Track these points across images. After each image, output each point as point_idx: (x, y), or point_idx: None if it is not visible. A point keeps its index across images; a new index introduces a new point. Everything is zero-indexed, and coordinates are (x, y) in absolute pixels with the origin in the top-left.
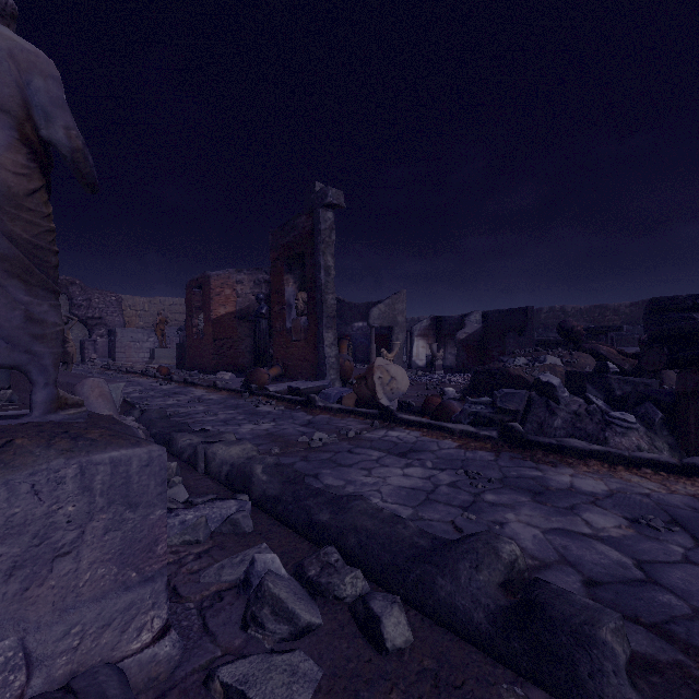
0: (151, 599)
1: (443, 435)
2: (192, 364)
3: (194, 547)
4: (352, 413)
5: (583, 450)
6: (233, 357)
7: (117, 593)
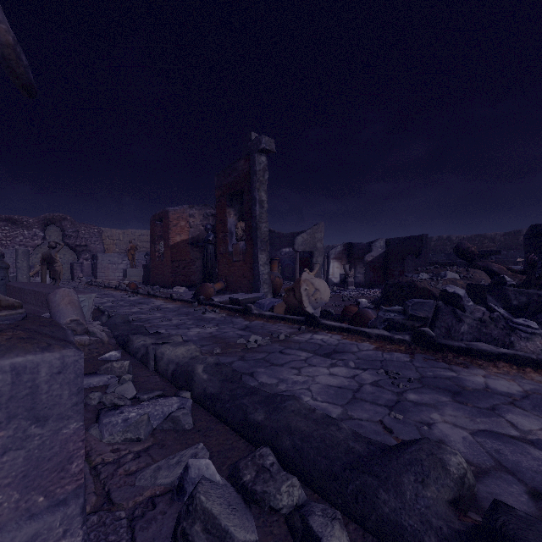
0: (61, 526)
1: (361, 338)
2: (155, 280)
3: (135, 445)
4: (282, 319)
5: (492, 353)
6: (186, 275)
7: (18, 523)
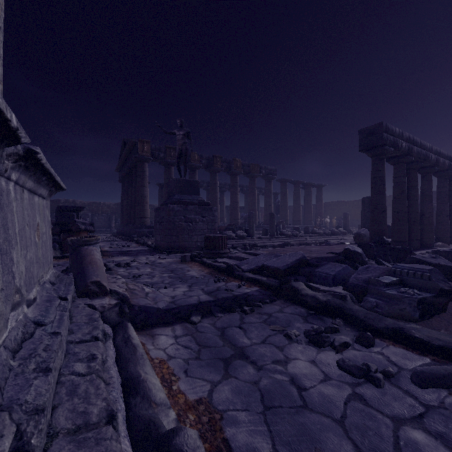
0: None
1: None
2: None
3: None
4: None
5: None
6: None
7: None
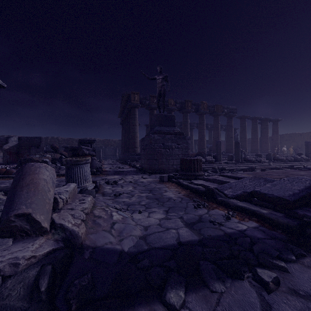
0: None
1: (10, 179)
2: None
3: None
4: None
5: None
6: None
7: None
